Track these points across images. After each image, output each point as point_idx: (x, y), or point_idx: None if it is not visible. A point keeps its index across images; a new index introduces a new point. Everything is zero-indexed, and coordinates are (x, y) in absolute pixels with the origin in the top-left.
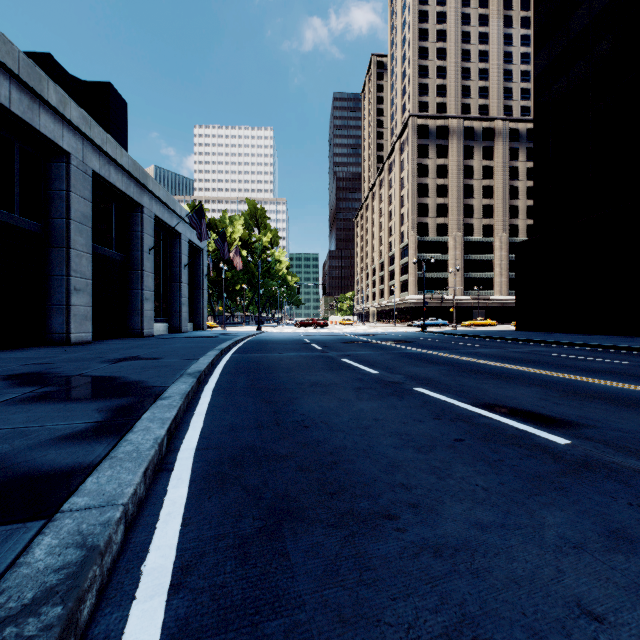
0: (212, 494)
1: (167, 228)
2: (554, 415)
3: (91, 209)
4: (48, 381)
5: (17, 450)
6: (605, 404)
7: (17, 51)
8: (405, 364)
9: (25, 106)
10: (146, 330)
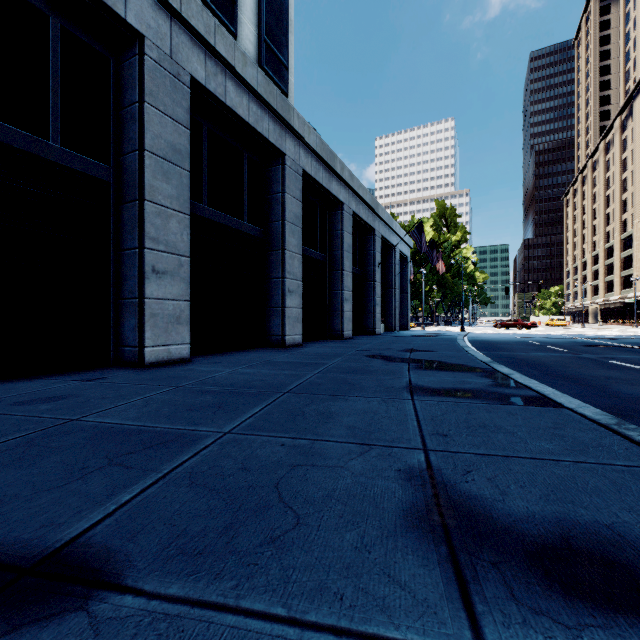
0: (623, 418)
1: (386, 243)
2: None
3: (351, 240)
4: (401, 360)
5: (482, 387)
6: None
7: (326, 146)
8: None
9: (327, 180)
10: (376, 329)
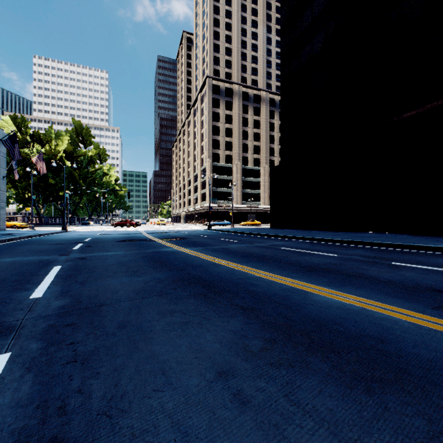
0: None
1: None
2: None
3: None
4: None
5: None
6: (331, 381)
7: None
8: (123, 271)
9: None
10: None
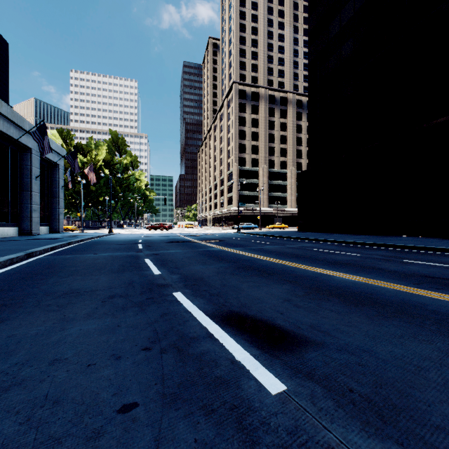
0: None
1: (15, 142)
2: (287, 326)
3: None
4: None
5: None
6: (339, 303)
7: None
8: (195, 262)
9: None
10: None
